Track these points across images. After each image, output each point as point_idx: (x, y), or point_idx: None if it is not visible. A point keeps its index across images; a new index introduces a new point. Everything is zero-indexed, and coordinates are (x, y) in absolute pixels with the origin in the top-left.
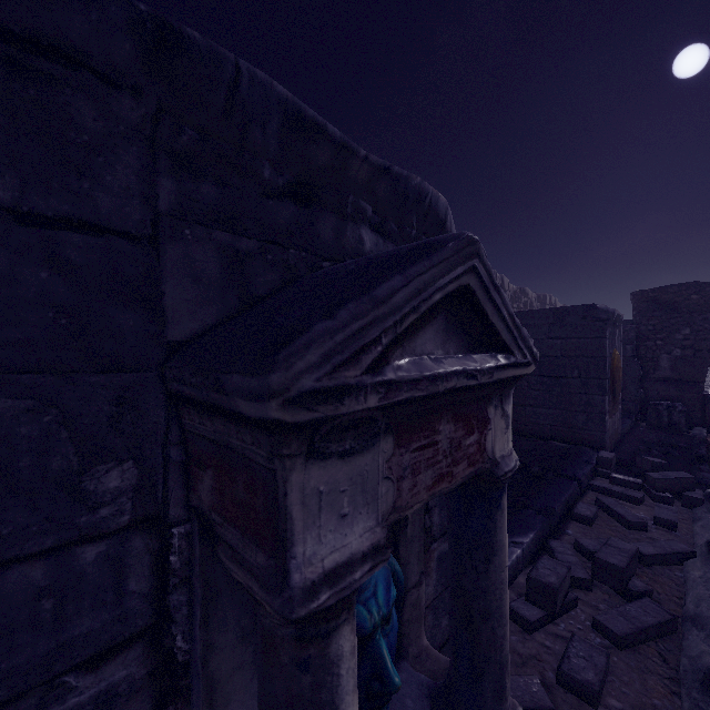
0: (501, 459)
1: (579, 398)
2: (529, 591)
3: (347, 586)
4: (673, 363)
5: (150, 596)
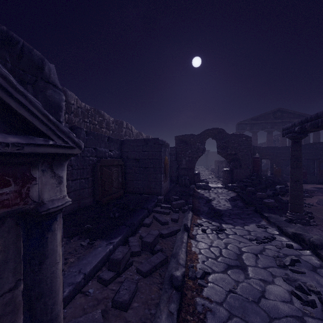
0: (50, 201)
1: (153, 176)
2: (109, 265)
3: None
4: (186, 162)
5: None
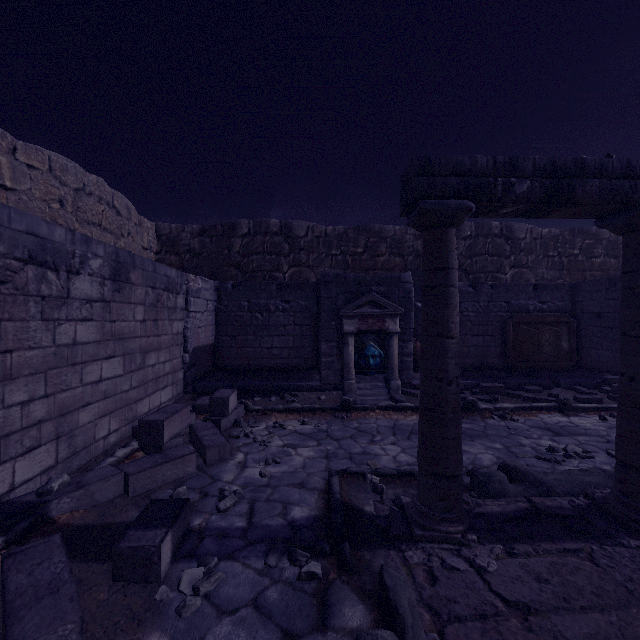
0: (391, 329)
1: None
2: None
3: (349, 331)
4: None
5: (337, 338)
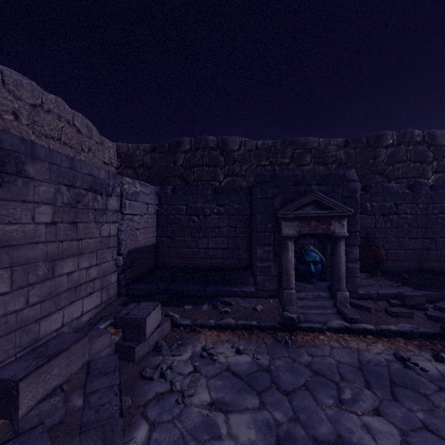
0: (338, 233)
1: None
2: (398, 297)
3: (288, 235)
4: None
5: (273, 242)
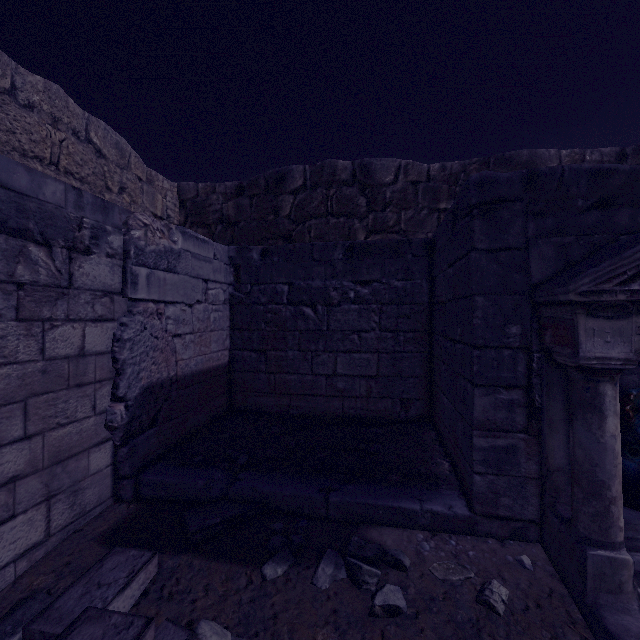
0: None
1: None
2: None
3: (606, 364)
4: None
5: (525, 376)
